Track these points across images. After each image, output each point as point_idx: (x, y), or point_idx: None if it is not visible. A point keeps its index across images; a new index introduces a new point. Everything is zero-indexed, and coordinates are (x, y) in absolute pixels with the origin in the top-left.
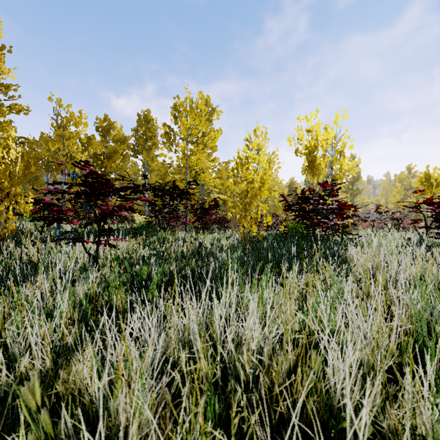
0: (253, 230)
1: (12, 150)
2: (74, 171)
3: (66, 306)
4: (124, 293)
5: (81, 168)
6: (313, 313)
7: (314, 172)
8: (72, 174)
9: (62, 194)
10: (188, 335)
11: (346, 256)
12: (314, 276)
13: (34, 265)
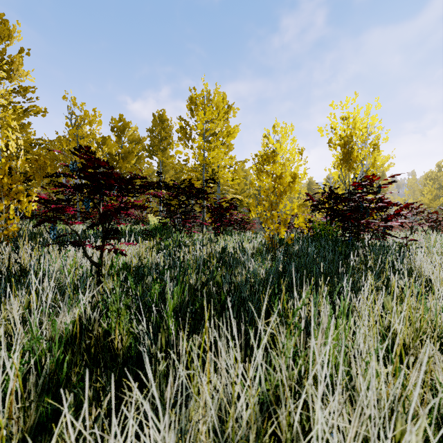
0: (281, 232)
1: (12, 142)
2: (74, 161)
3: (43, 343)
4: (127, 320)
5: (82, 157)
6: (442, 380)
7: (351, 166)
8: (71, 164)
9: (74, 194)
10: (232, 438)
11: (411, 267)
12: (386, 296)
13: (25, 274)
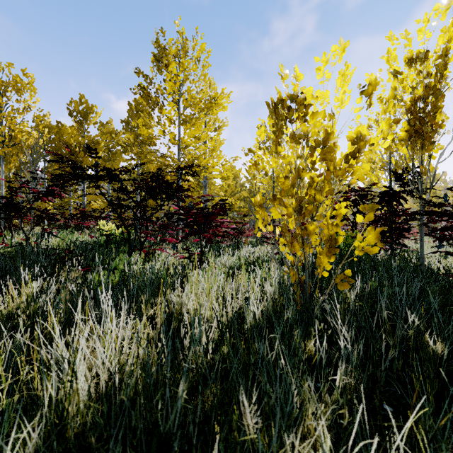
0: (323, 265)
1: None
2: None
3: None
4: None
5: None
6: None
7: (429, 139)
8: None
9: None
10: None
11: None
12: None
13: None
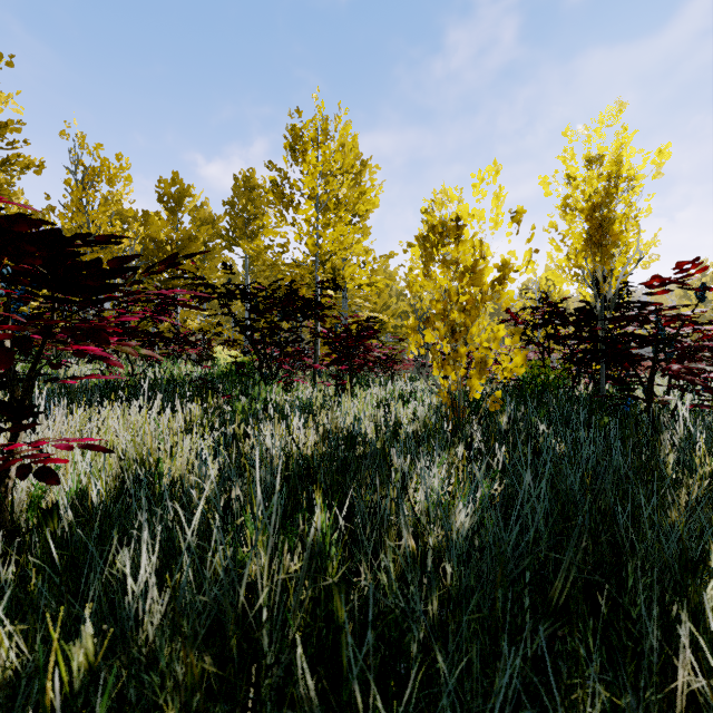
0: (474, 387)
1: None
2: None
3: None
4: None
5: None
6: None
7: (607, 252)
8: None
9: (69, 308)
10: None
11: None
12: None
13: None
